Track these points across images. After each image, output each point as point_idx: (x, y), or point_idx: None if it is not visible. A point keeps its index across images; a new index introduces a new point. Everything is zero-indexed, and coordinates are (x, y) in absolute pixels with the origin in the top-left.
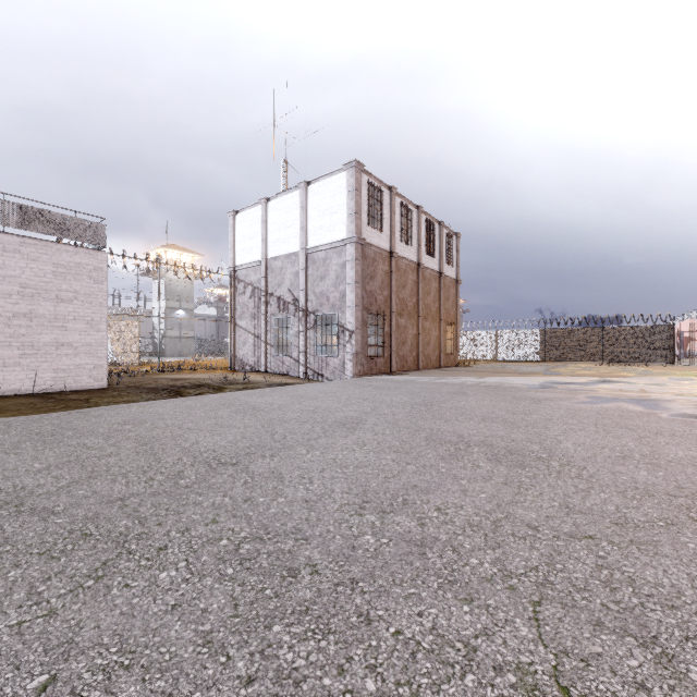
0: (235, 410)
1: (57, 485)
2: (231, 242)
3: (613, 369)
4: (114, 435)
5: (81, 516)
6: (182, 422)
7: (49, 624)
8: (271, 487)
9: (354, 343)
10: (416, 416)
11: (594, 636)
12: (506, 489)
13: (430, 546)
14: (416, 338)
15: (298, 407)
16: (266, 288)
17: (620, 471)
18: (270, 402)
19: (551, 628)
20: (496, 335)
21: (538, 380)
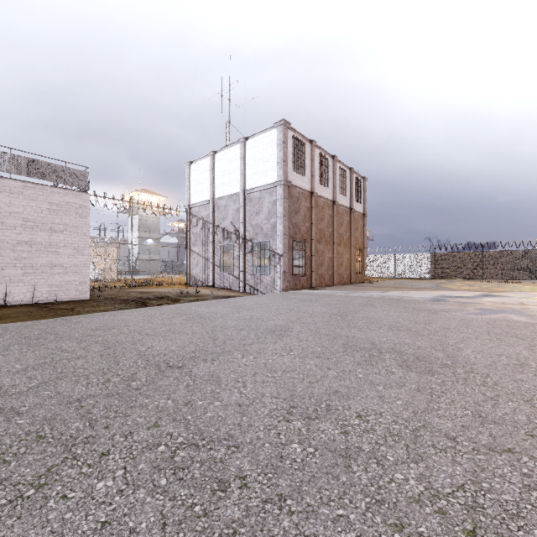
0: (186, 318)
1: (28, 385)
2: (187, 186)
3: (492, 285)
4: (86, 339)
5: (40, 417)
6: (142, 328)
7: None
8: (209, 390)
9: (282, 264)
10: (334, 325)
11: None
12: (420, 396)
13: (355, 457)
14: (331, 260)
15: (237, 316)
16: (213, 221)
17: (521, 378)
18: (215, 312)
19: None
20: (395, 258)
21: (432, 294)
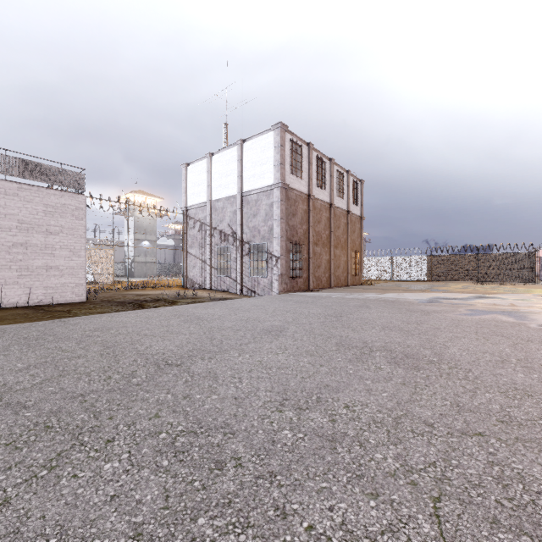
0: (184, 319)
1: (32, 382)
2: (184, 188)
3: (486, 287)
4: (85, 339)
5: (46, 410)
6: (140, 329)
7: (1, 513)
8: (207, 385)
9: (279, 266)
10: (328, 325)
11: (491, 534)
12: (405, 389)
13: (340, 441)
14: (329, 262)
15: (234, 318)
16: (211, 223)
17: (500, 373)
18: (212, 313)
19: (451, 526)
20: (392, 261)
21: (426, 296)
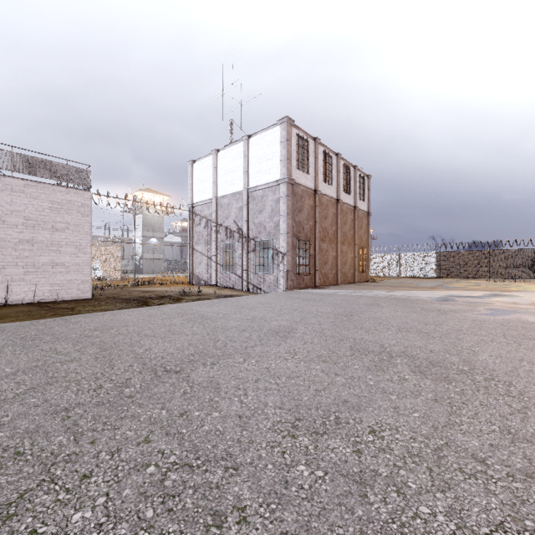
0: (187, 318)
1: (15, 391)
2: (190, 184)
3: (500, 285)
4: (83, 340)
5: (22, 429)
6: (141, 328)
7: None
8: (208, 398)
9: (286, 263)
10: (339, 326)
11: None
12: (438, 407)
13: (371, 483)
14: (335, 259)
15: (239, 316)
16: (216, 220)
17: None
18: (217, 311)
19: None
20: (399, 257)
21: (439, 294)
